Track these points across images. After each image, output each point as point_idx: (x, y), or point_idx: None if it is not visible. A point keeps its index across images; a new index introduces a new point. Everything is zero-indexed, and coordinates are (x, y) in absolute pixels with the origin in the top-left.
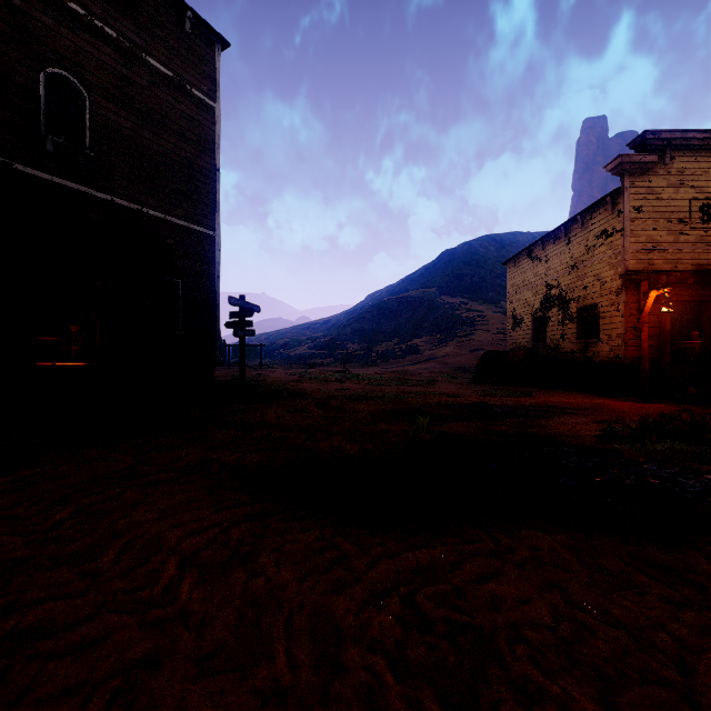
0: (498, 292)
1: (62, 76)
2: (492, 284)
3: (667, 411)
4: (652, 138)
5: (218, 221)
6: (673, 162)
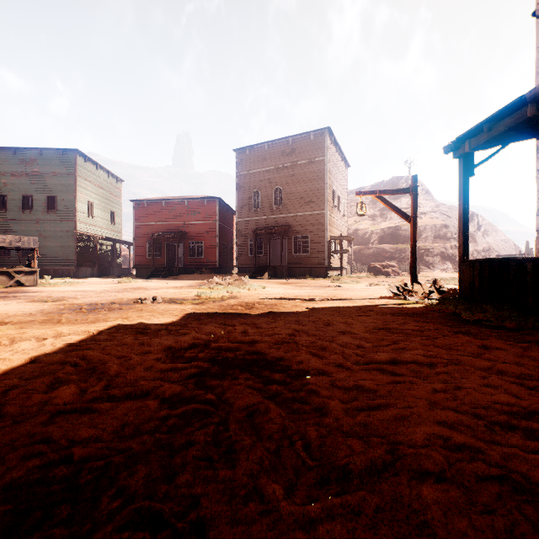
0: None
1: (277, 187)
2: None
3: (346, 295)
4: None
5: (326, 205)
6: None
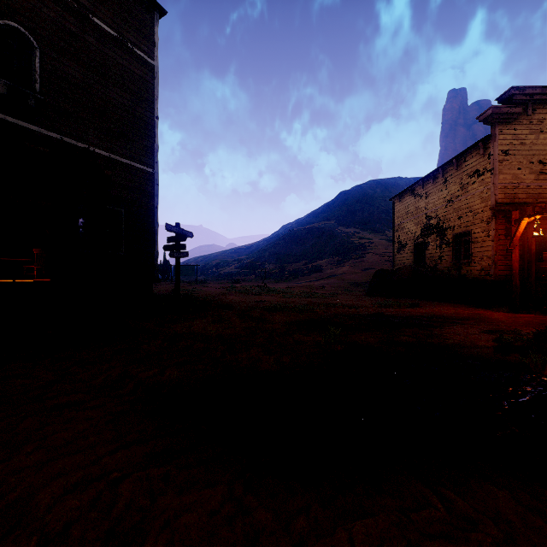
0: (383, 224)
1: (15, 28)
2: (379, 218)
3: (539, 321)
4: (517, 93)
5: (156, 160)
6: (534, 114)
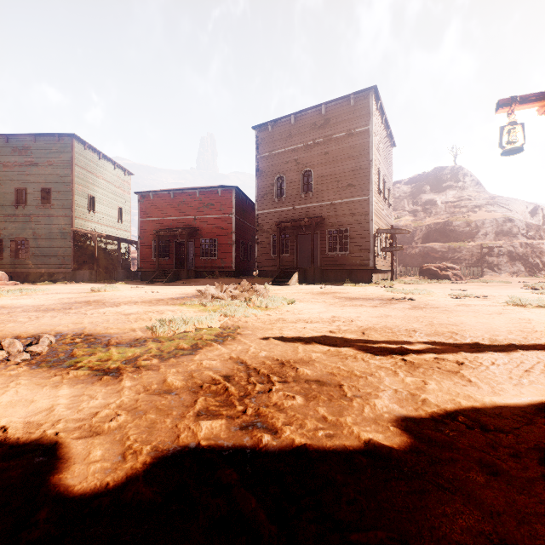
0: None
1: (307, 170)
2: None
3: (470, 328)
4: None
5: (371, 189)
6: None
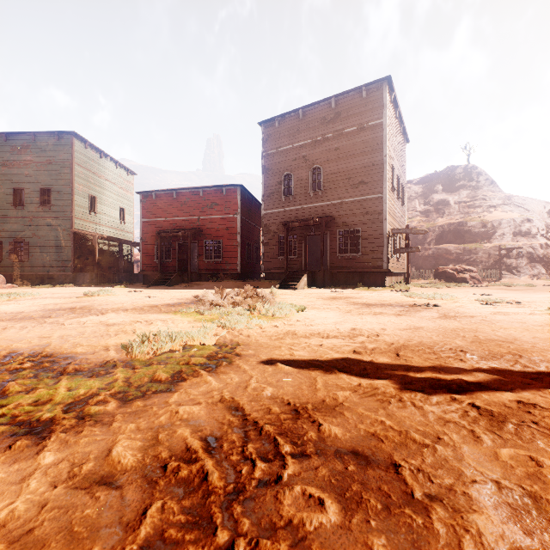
0: None
1: (316, 167)
2: None
3: (531, 346)
4: None
5: (385, 186)
6: None
